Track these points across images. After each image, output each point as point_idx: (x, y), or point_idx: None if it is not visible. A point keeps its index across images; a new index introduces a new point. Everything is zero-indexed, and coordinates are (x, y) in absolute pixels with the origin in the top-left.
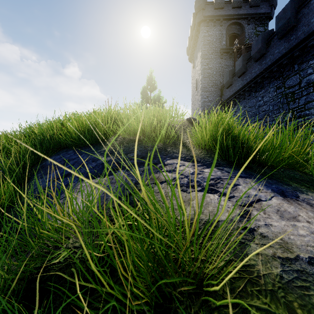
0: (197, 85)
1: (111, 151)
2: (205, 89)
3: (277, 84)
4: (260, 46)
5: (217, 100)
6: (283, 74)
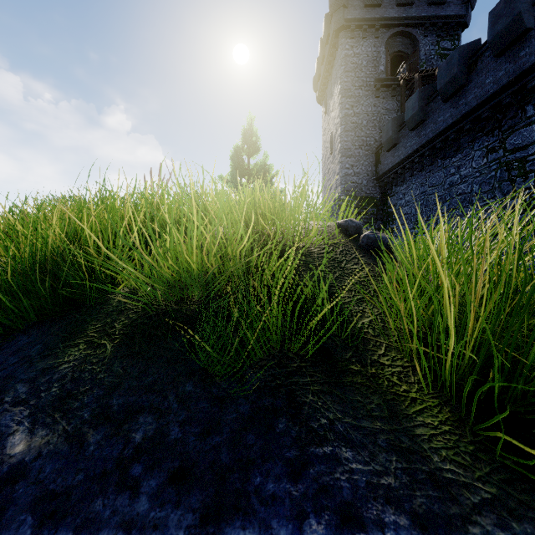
0: (333, 145)
1: (73, 378)
2: (348, 152)
3: (489, 144)
4: (455, 72)
5: (370, 172)
6: (502, 125)
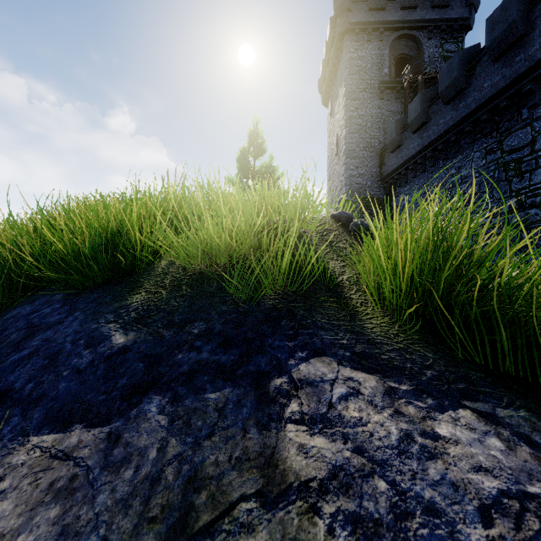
0: (338, 147)
1: (144, 309)
2: (353, 154)
3: (487, 145)
4: (455, 75)
5: (374, 173)
6: (500, 127)
